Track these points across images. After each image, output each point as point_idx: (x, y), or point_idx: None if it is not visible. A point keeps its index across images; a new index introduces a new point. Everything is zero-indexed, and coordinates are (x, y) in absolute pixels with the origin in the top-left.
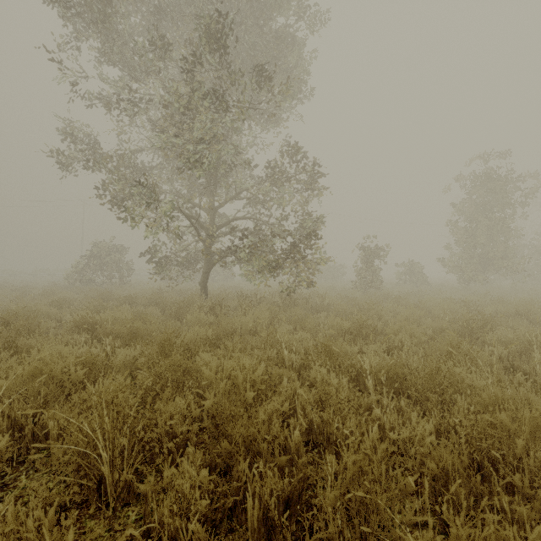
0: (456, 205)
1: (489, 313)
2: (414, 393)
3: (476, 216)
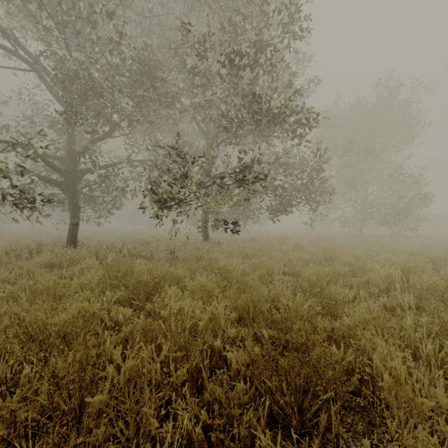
0: None
1: None
2: None
3: None
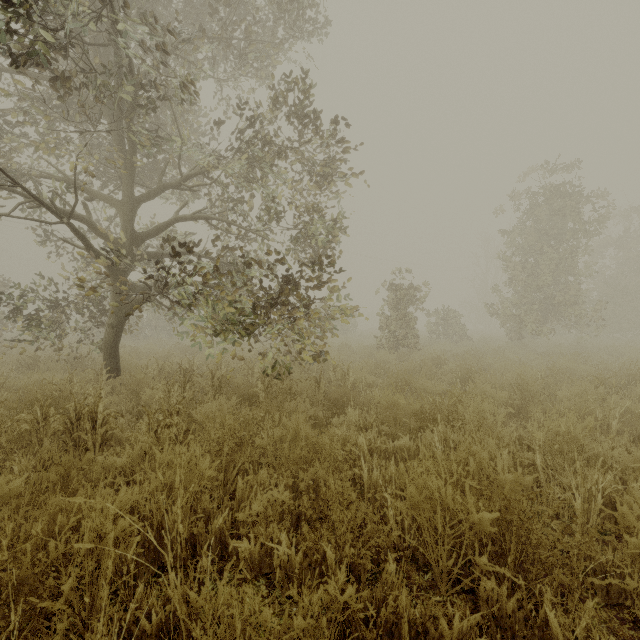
0: (506, 233)
1: None
2: None
3: (539, 246)
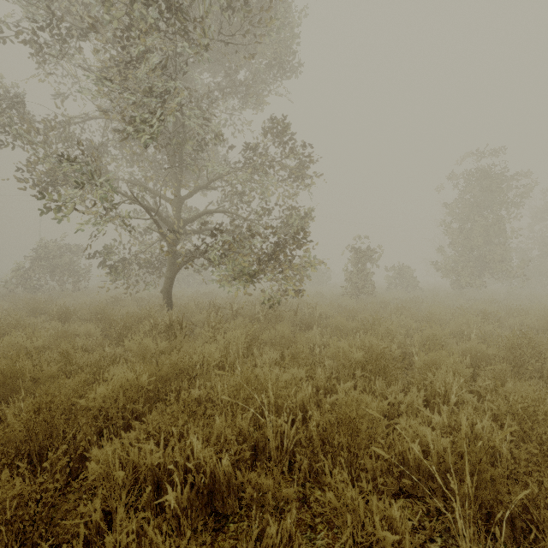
0: (449, 205)
1: (516, 327)
2: (547, 543)
3: (473, 216)
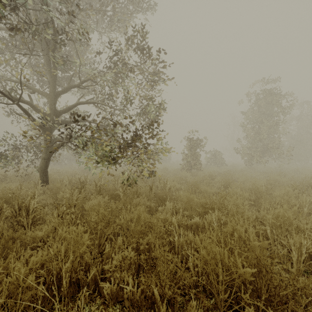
0: (244, 113)
1: None
2: None
3: (261, 119)
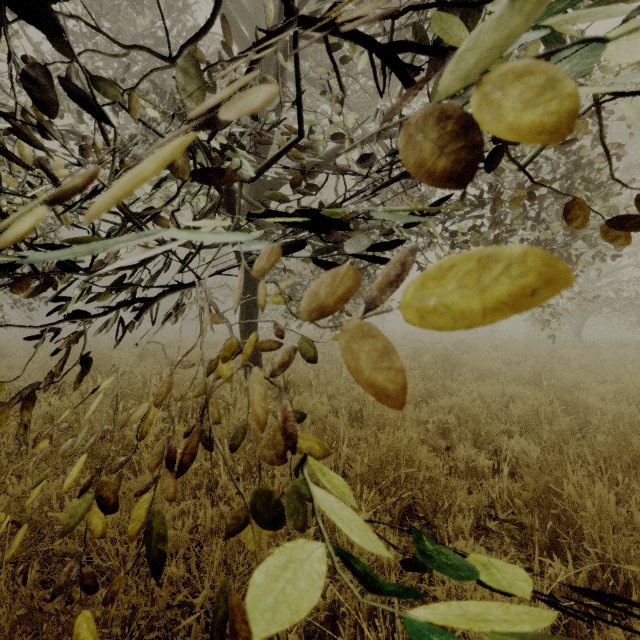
0: None
1: None
2: None
3: None
